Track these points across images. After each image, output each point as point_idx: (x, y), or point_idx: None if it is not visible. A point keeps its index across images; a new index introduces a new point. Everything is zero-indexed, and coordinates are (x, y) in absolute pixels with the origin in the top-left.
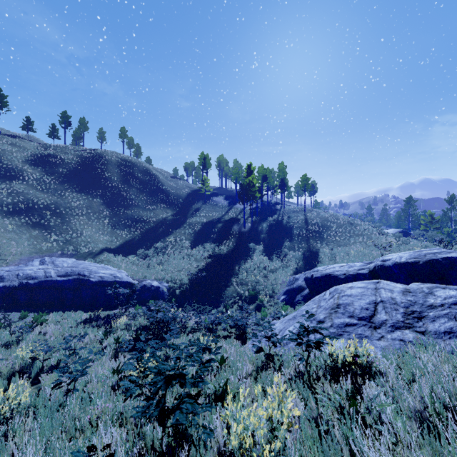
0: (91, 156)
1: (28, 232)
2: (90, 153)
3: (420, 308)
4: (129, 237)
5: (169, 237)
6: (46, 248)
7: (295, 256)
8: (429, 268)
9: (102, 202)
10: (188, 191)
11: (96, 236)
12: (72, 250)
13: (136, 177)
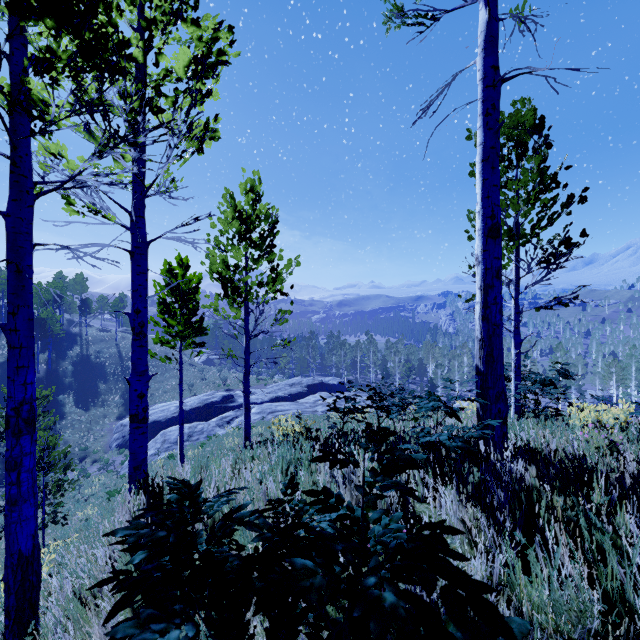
0: None
1: None
2: None
3: (192, 433)
4: None
5: None
6: None
7: (116, 402)
8: (205, 408)
9: None
10: None
11: None
12: None
13: None
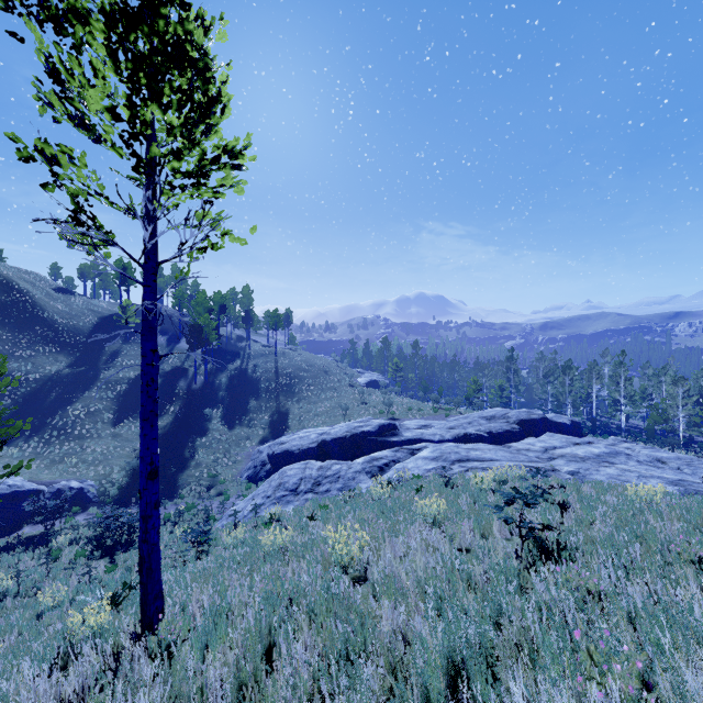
0: None
1: None
2: None
3: (322, 479)
4: None
5: (74, 407)
6: None
7: (261, 422)
8: (352, 441)
9: None
10: (93, 320)
11: None
12: None
13: None
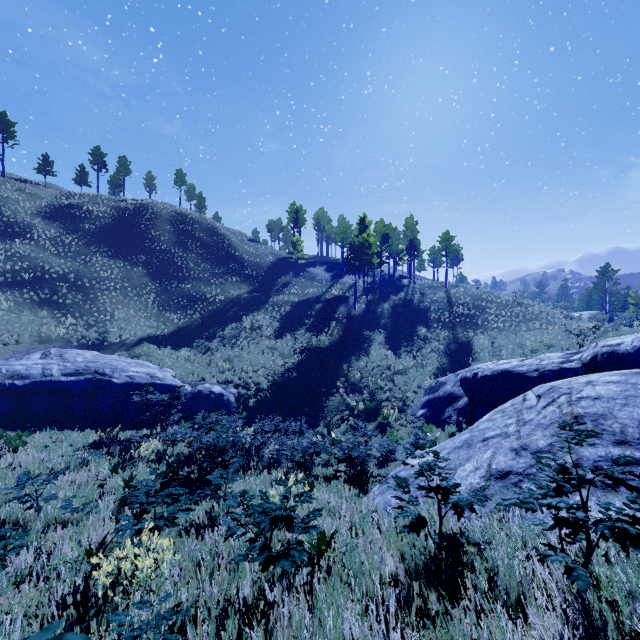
0: (133, 207)
1: (32, 312)
2: (131, 204)
3: None
4: (184, 322)
5: (243, 322)
6: (56, 335)
7: (435, 350)
8: None
9: (146, 272)
10: (272, 259)
11: (133, 320)
12: (96, 339)
13: (196, 238)
